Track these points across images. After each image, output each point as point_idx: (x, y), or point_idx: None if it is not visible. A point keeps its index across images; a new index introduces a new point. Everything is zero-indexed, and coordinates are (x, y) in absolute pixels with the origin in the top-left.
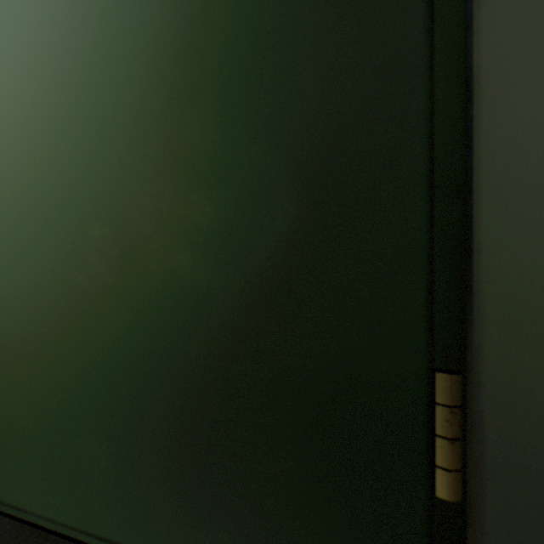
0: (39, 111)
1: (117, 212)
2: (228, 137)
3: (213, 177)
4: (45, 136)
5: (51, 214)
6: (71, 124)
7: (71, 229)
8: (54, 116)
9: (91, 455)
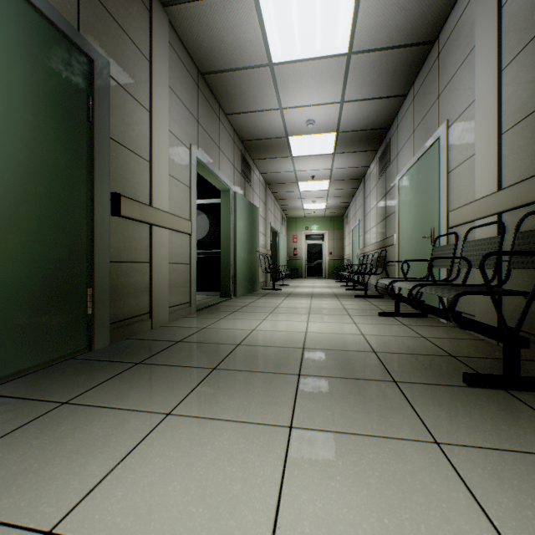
0: None
1: None
2: (41, 226)
3: (36, 237)
4: None
5: None
6: None
7: None
8: None
9: None
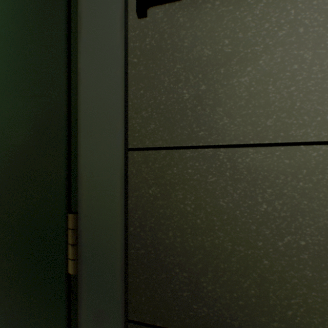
0: None
1: None
2: None
3: None
4: None
5: None
6: None
7: None
8: None
9: None
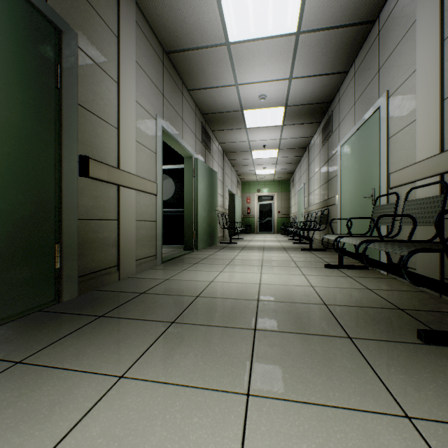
0: None
1: None
2: (6, 185)
3: (1, 196)
4: None
5: None
6: None
7: None
8: None
9: None
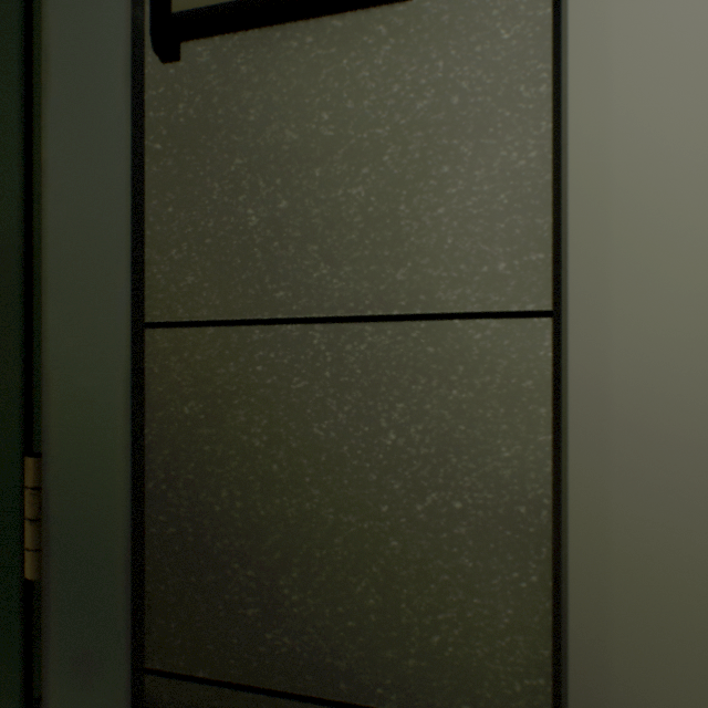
0: None
1: None
2: None
3: None
4: None
5: None
6: None
7: None
8: None
9: None
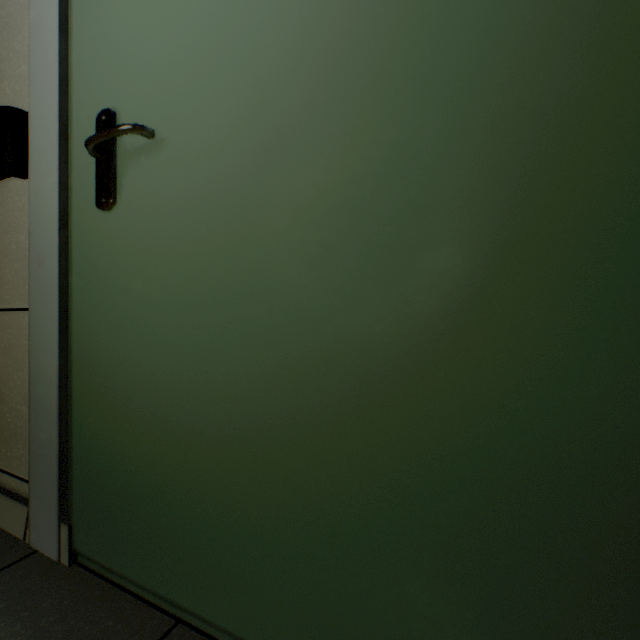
0: (322, 91)
1: (483, 231)
2: None
3: None
4: (333, 126)
5: (344, 241)
6: (384, 101)
7: (384, 262)
8: (351, 93)
9: (425, 613)
